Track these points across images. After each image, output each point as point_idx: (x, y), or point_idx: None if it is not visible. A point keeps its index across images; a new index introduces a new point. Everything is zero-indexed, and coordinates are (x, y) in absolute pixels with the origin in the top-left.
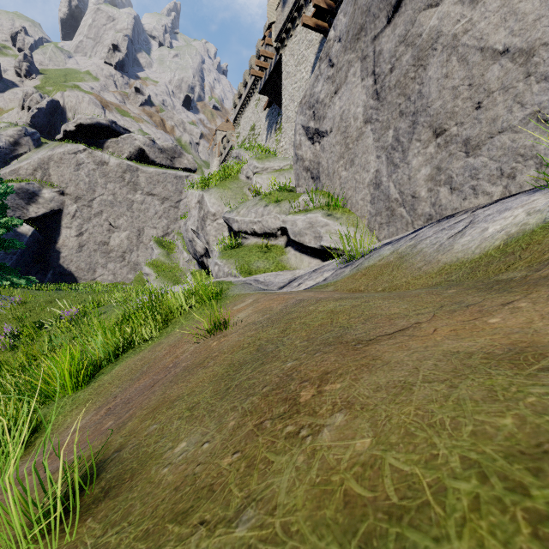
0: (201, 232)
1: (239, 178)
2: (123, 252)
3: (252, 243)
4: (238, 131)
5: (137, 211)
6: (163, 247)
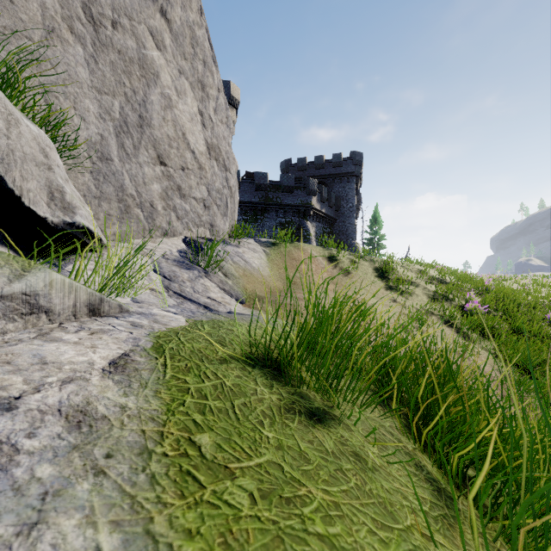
0: None
1: None
2: None
3: None
4: None
5: None
6: None
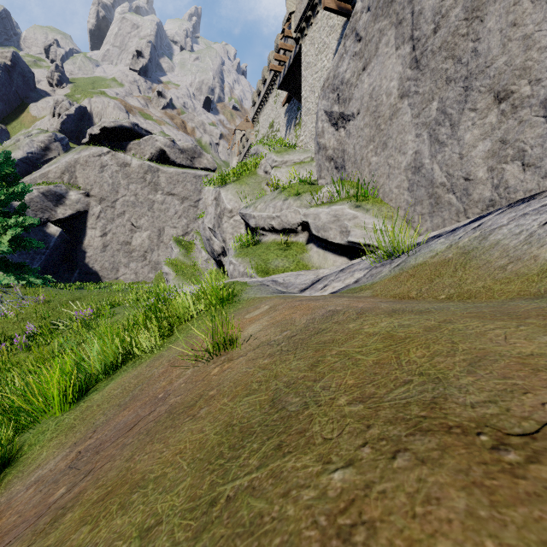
0: (217, 229)
1: (257, 173)
2: (144, 252)
3: (270, 240)
4: (256, 129)
5: (158, 211)
6: (182, 246)
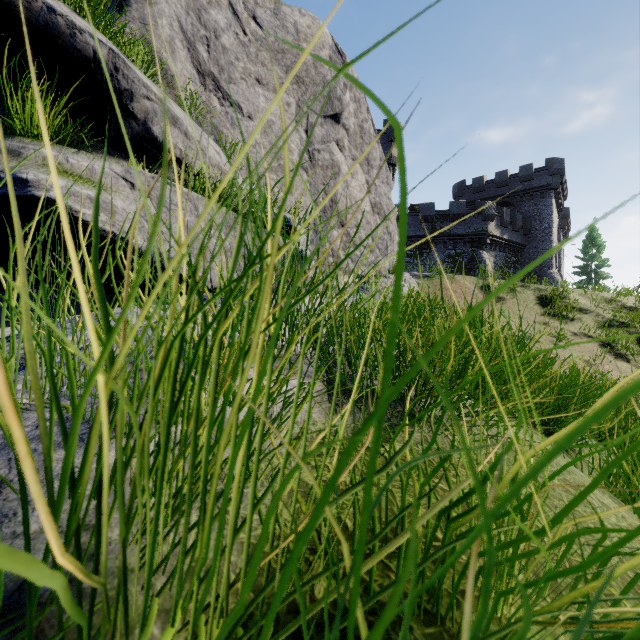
0: None
1: None
2: None
3: None
4: None
5: None
6: None
